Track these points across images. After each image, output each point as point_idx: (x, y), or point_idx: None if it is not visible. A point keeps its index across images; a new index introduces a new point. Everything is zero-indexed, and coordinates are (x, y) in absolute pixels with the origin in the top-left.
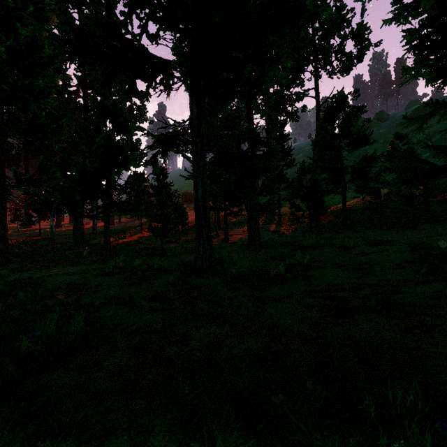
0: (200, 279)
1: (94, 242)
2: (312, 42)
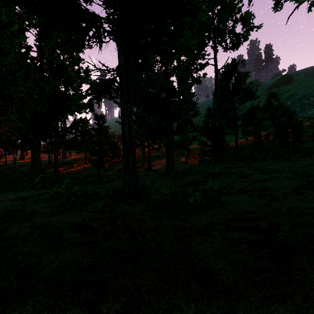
0: (126, 205)
1: (49, 171)
2: (213, 22)
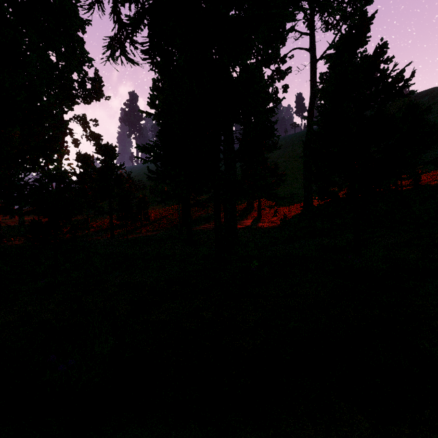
0: None
1: (12, 244)
2: None
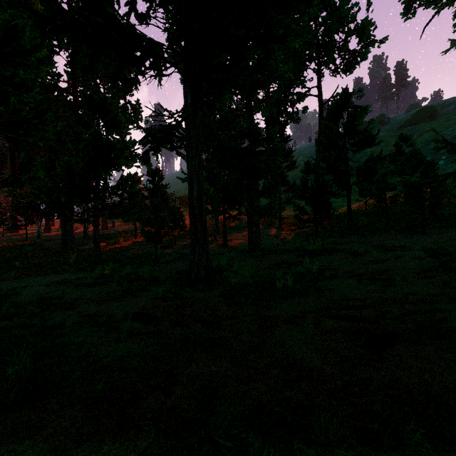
0: (195, 291)
1: (85, 248)
2: (315, 37)
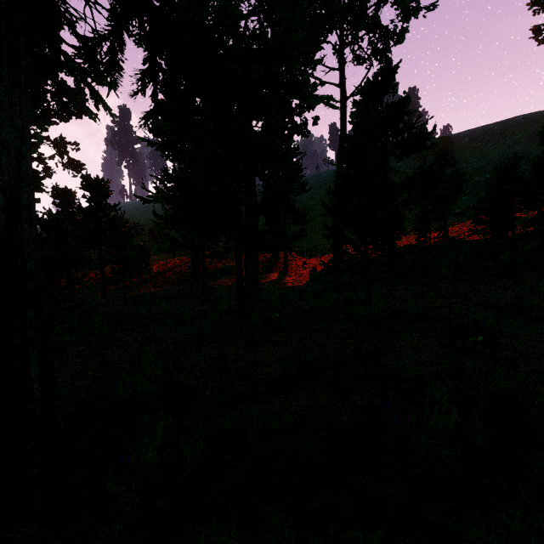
0: None
1: None
2: None
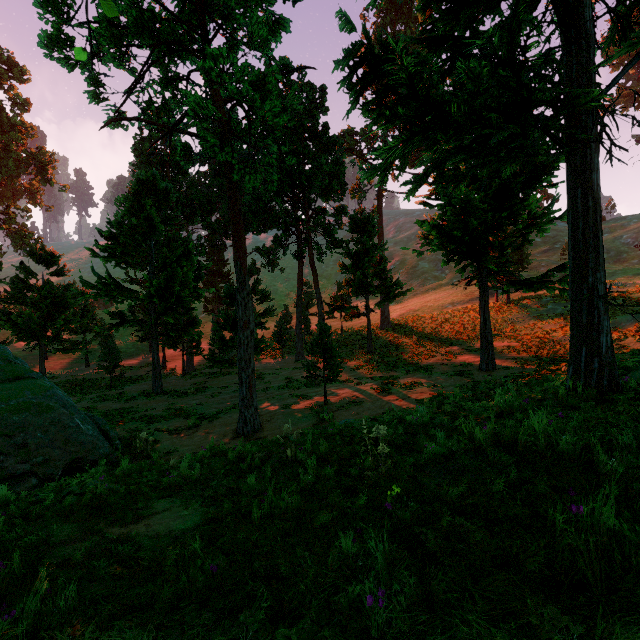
0: (158, 397)
1: None
2: None
